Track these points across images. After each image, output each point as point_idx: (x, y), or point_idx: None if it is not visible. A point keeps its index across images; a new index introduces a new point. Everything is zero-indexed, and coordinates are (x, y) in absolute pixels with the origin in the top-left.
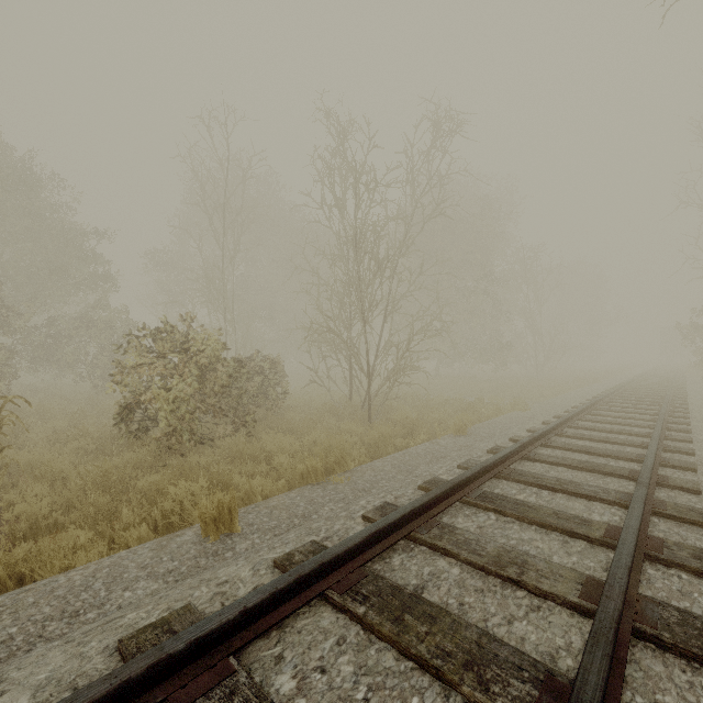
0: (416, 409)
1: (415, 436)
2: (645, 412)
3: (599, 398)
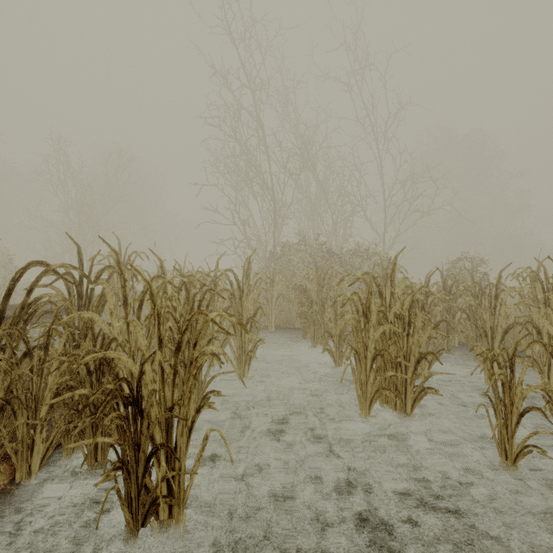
0: None
1: None
2: None
3: None
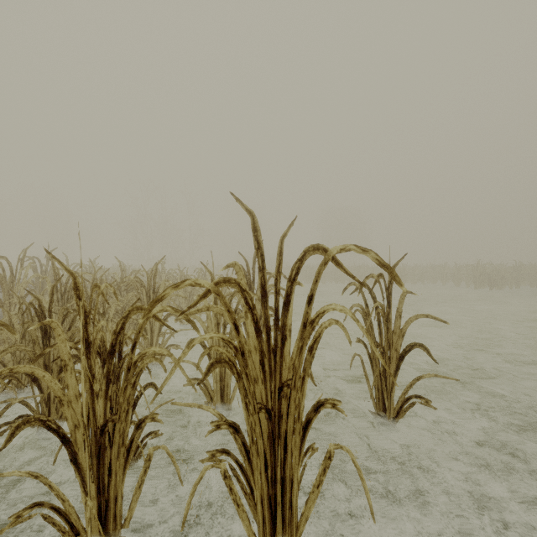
0: None
1: None
2: None
3: None
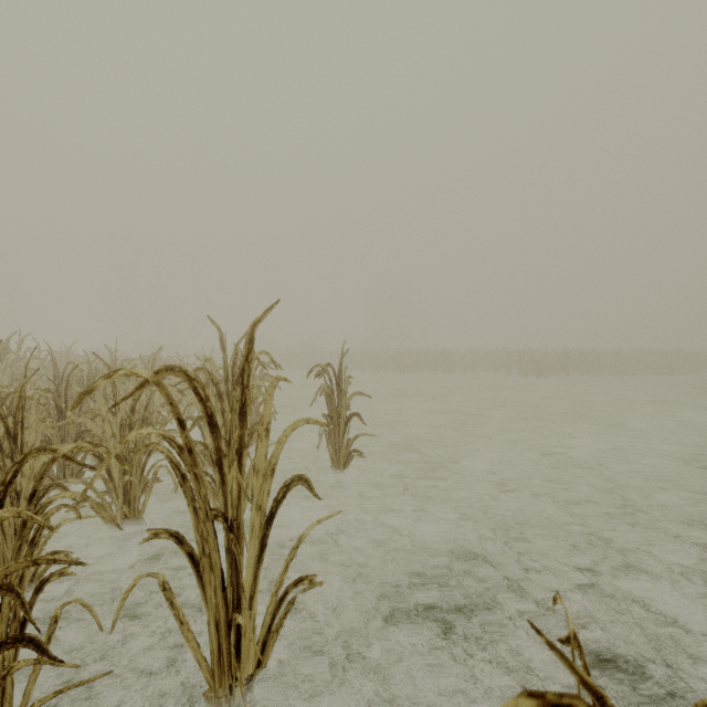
0: None
1: None
2: None
3: None
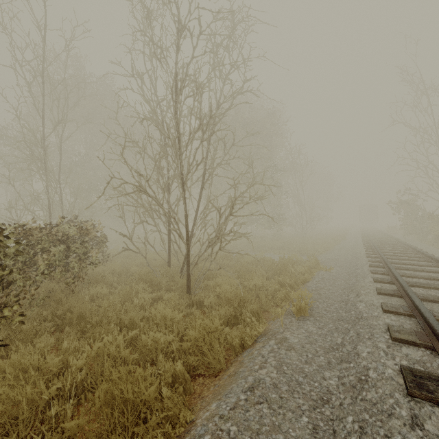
0: (233, 271)
1: (244, 316)
2: (436, 270)
3: (384, 256)
